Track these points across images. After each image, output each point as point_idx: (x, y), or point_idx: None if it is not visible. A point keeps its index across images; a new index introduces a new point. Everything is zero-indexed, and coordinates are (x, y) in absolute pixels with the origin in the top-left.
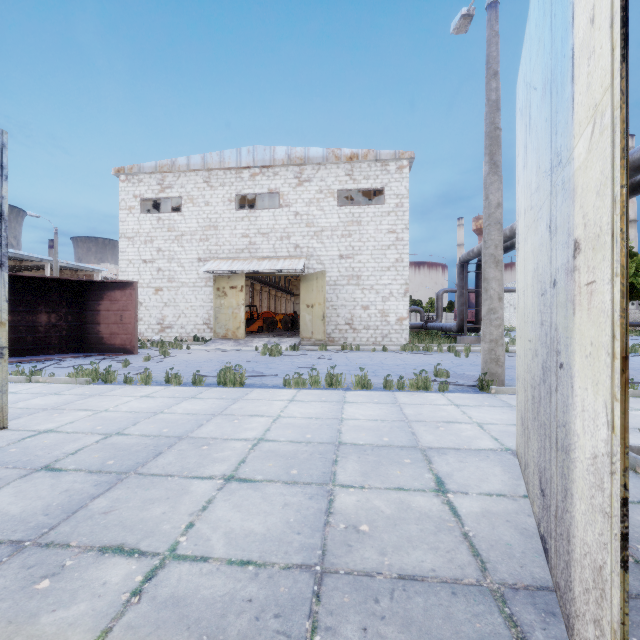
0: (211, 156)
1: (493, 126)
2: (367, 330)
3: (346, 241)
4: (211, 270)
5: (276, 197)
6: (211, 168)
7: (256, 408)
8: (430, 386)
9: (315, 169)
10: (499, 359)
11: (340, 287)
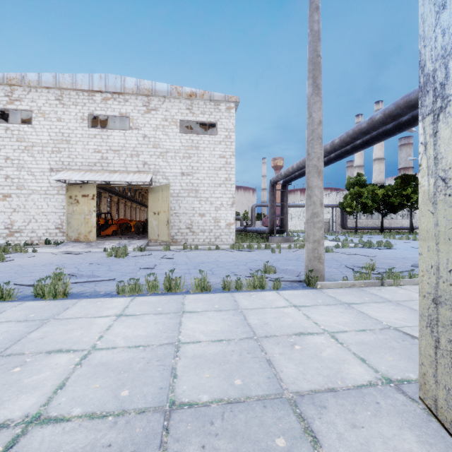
0: (63, 76)
1: (316, 53)
2: (203, 233)
3: (187, 162)
4: (62, 179)
5: (128, 123)
6: (63, 87)
7: (66, 335)
8: (265, 284)
9: (161, 101)
10: (321, 257)
11: (182, 198)
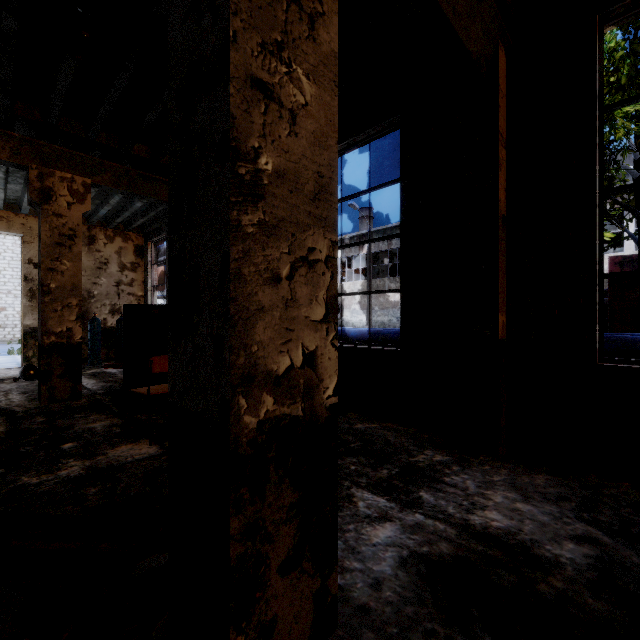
0: None
1: None
2: (4, 328)
3: None
4: None
5: None
6: None
7: None
8: None
9: None
10: None
11: None
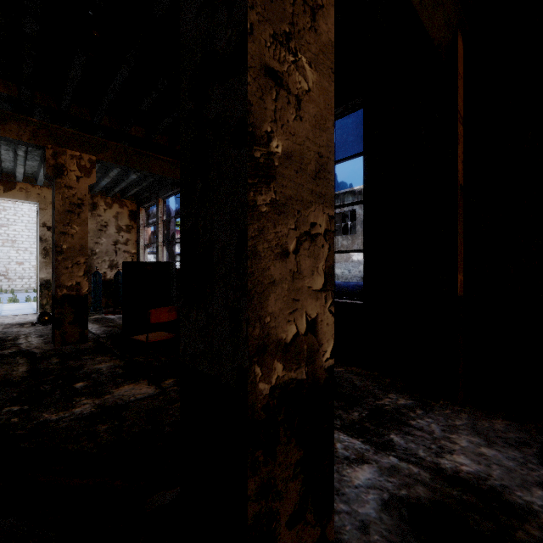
0: None
1: None
2: (22, 279)
3: (1, 214)
4: None
5: None
6: None
7: None
8: None
9: None
10: None
11: None
